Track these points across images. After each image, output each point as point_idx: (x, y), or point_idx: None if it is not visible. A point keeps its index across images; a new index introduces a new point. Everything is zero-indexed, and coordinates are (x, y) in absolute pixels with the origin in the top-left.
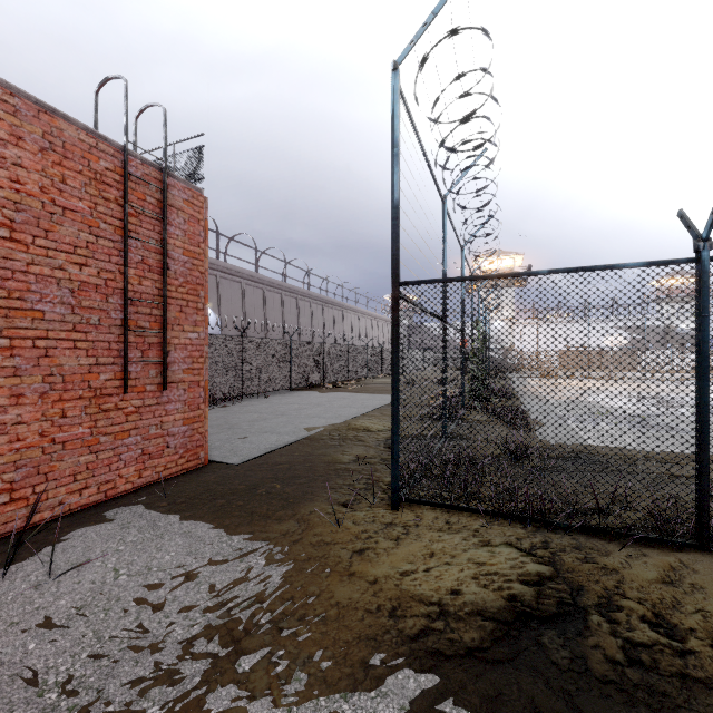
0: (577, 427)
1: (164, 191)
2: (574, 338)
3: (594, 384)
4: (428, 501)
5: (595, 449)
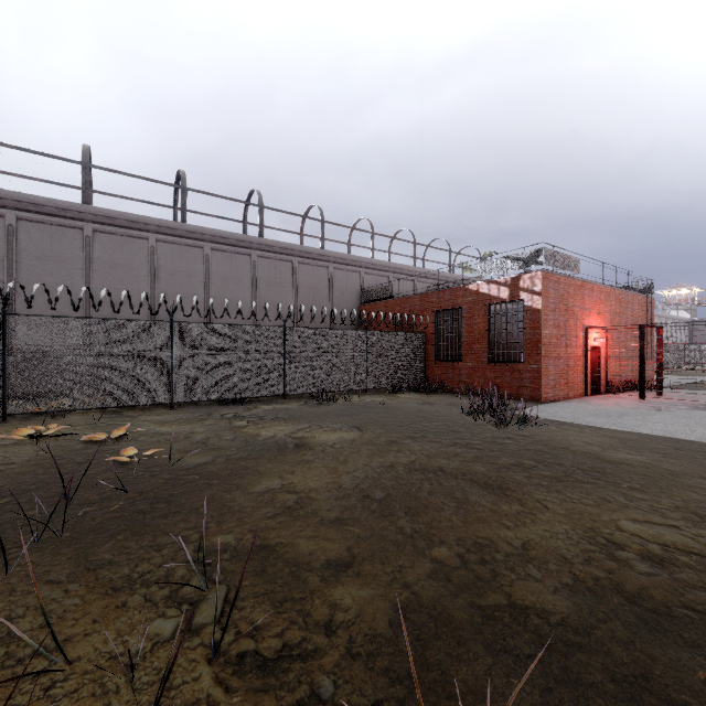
0: None
1: (651, 303)
2: None
3: None
4: None
5: None
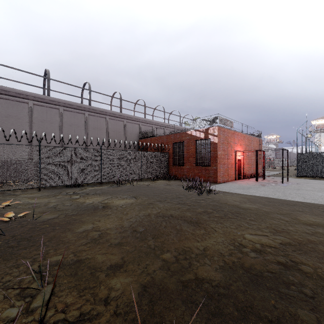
0: (320, 167)
1: (260, 141)
2: (320, 159)
3: (322, 163)
4: (301, 176)
5: (322, 169)
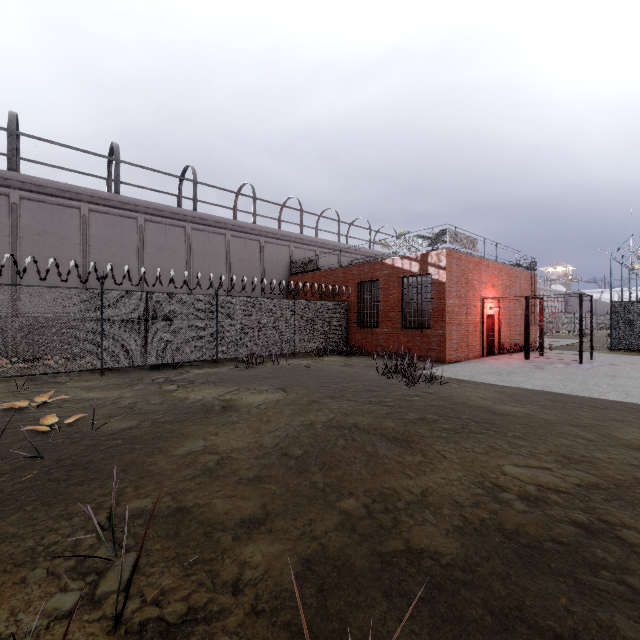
0: None
1: (534, 278)
2: None
3: None
4: (620, 349)
5: None
